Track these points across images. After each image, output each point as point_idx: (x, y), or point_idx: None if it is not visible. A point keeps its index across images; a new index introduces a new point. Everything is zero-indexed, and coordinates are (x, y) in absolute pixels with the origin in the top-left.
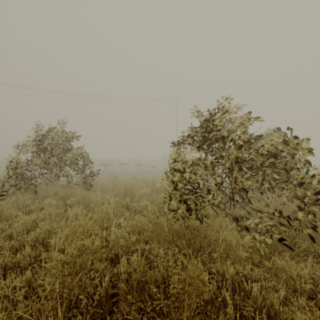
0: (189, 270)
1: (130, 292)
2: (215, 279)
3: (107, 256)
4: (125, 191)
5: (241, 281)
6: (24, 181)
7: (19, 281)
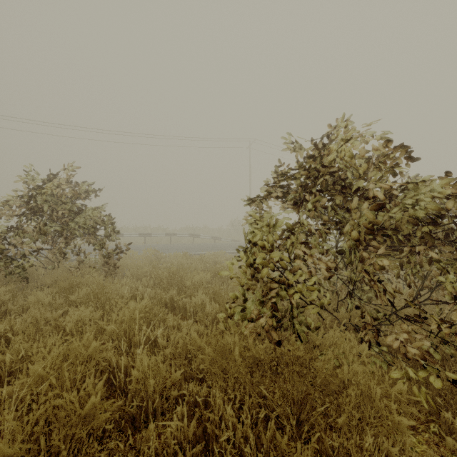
0: None
1: None
2: None
3: (123, 413)
4: (170, 278)
5: None
6: (5, 261)
7: None
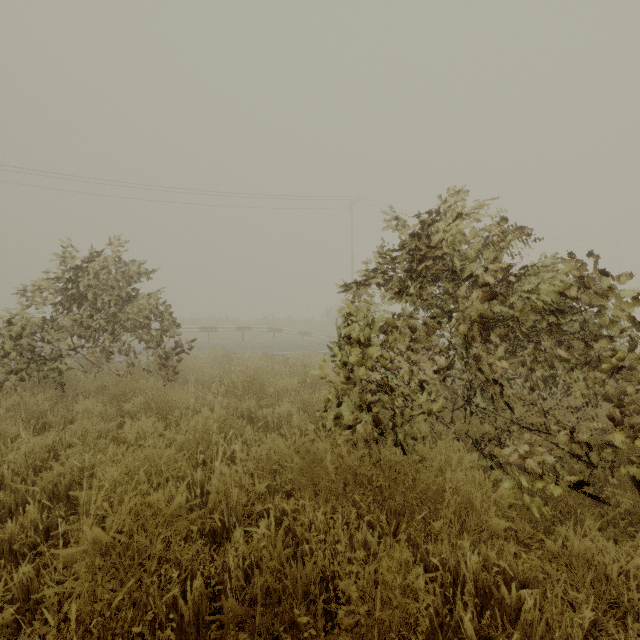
0: (382, 570)
1: (249, 617)
2: (439, 580)
3: (203, 526)
4: (247, 384)
5: (495, 584)
6: (37, 363)
7: (2, 588)
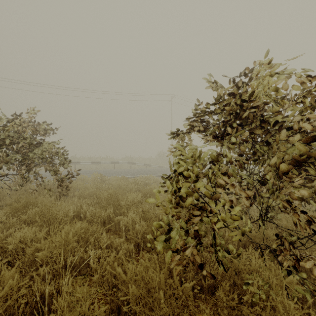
0: None
1: None
2: None
3: None
4: (108, 198)
5: None
6: None
7: None
